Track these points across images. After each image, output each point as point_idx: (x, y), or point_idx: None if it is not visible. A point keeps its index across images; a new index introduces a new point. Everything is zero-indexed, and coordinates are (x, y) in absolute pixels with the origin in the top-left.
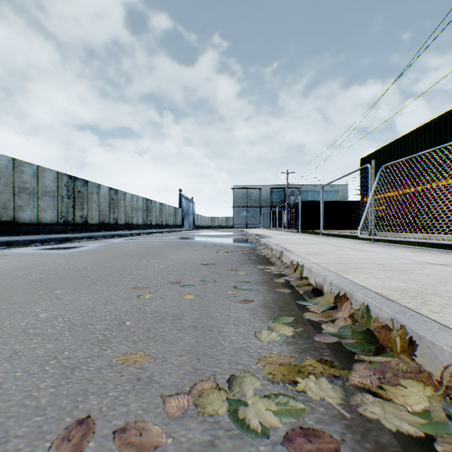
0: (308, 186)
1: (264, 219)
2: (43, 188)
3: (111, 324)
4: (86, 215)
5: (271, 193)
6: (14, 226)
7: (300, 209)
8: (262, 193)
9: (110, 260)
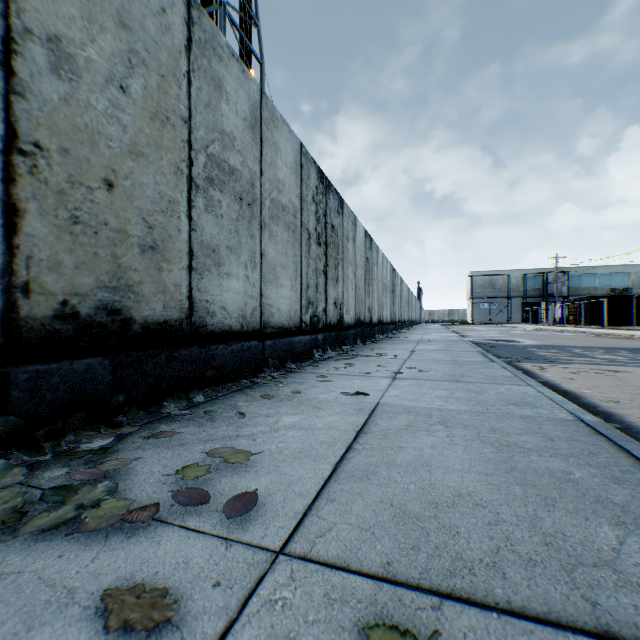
0: (579, 268)
1: (513, 313)
2: (406, 299)
3: (618, 341)
4: (409, 315)
5: (523, 279)
6: (405, 323)
7: (604, 309)
8: (510, 280)
9: (551, 337)
